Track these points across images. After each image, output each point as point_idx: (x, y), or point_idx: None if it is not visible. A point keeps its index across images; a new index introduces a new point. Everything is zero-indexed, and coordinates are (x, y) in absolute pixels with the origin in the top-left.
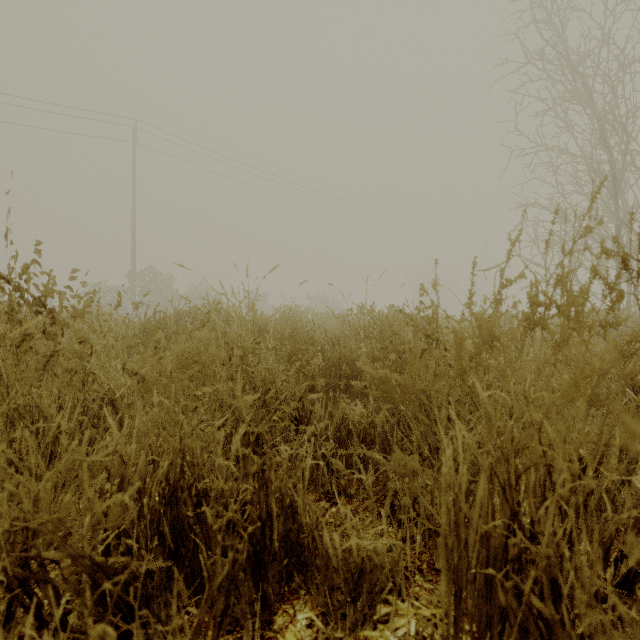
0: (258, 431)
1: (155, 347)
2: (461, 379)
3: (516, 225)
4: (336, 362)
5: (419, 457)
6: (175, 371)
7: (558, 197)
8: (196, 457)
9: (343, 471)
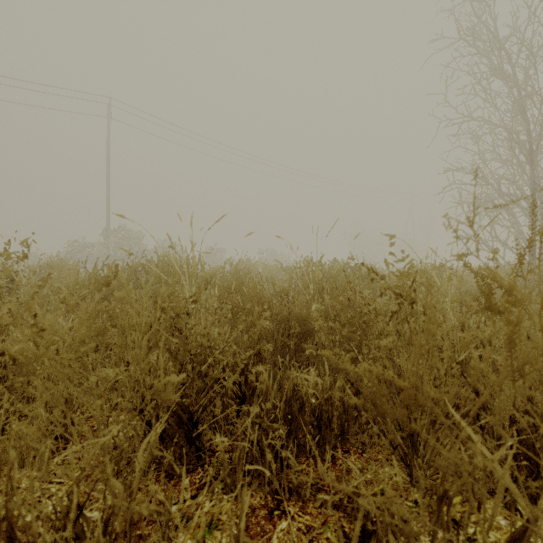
0: (192, 409)
1: (34, 314)
2: (513, 386)
3: (443, 188)
4: (285, 319)
5: (389, 445)
6: (81, 341)
7: (479, 164)
8: (31, 534)
9: (295, 467)
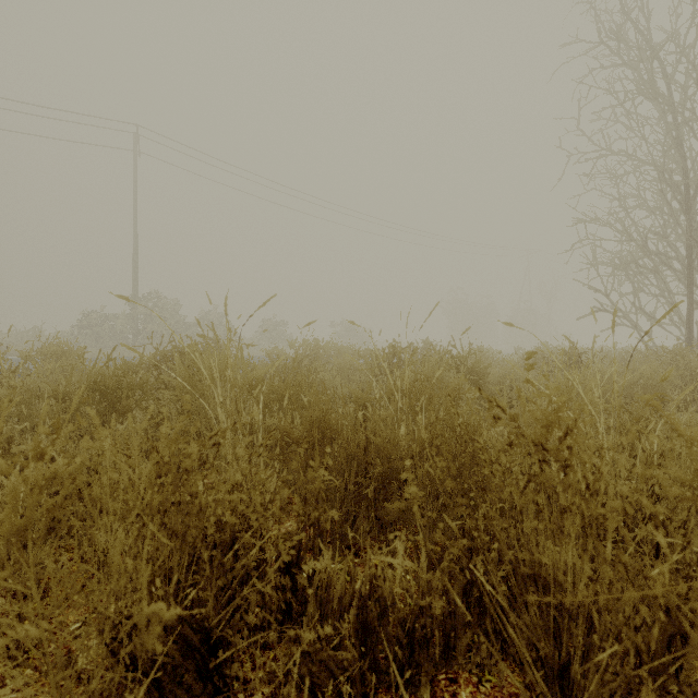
0: (208, 624)
1: None
2: None
3: (573, 244)
4: (360, 452)
5: (524, 693)
6: (13, 533)
7: (617, 213)
8: None
9: None
